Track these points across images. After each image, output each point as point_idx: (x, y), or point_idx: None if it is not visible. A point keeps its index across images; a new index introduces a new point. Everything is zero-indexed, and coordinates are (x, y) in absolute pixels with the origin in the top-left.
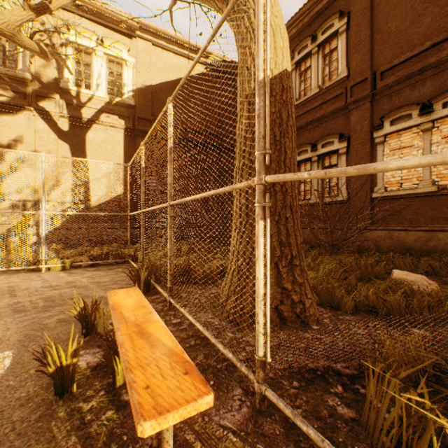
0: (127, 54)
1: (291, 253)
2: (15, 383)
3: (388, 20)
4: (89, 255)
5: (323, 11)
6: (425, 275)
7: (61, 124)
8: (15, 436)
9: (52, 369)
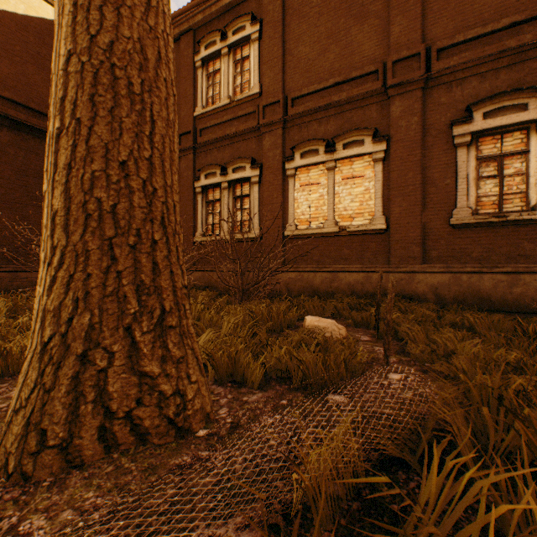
0: None
1: (163, 306)
2: None
3: (299, 44)
4: None
5: (234, 7)
6: (332, 318)
7: None
8: None
9: None
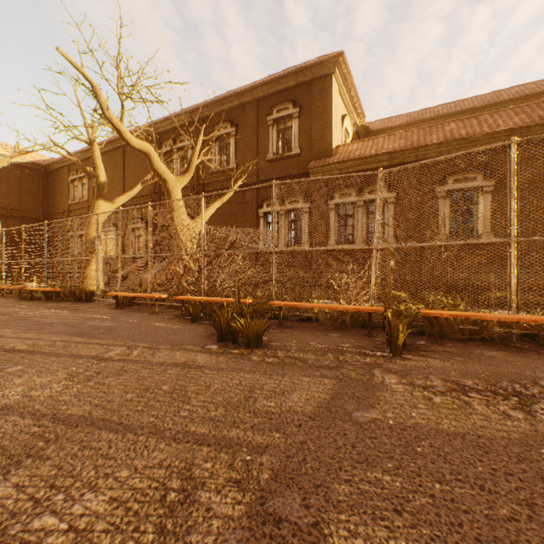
0: None
1: None
2: None
3: None
4: None
5: (82, 161)
6: None
7: None
8: None
9: None
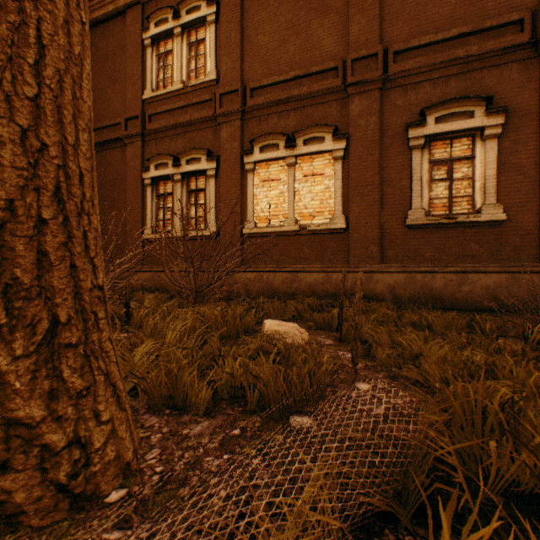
0: None
1: (54, 315)
2: None
3: (258, 32)
4: None
5: None
6: (292, 320)
7: None
8: None
9: None
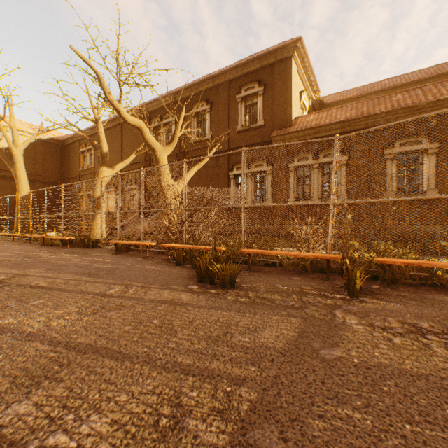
0: None
1: (26, 226)
2: None
3: None
4: None
5: (89, 136)
6: None
7: None
8: None
9: None
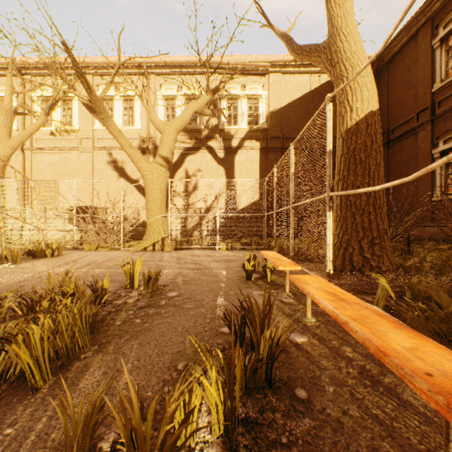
0: (262, 90)
1: (372, 235)
2: (231, 276)
3: None
4: (241, 242)
5: None
6: None
7: (219, 154)
8: (238, 283)
9: (246, 269)
